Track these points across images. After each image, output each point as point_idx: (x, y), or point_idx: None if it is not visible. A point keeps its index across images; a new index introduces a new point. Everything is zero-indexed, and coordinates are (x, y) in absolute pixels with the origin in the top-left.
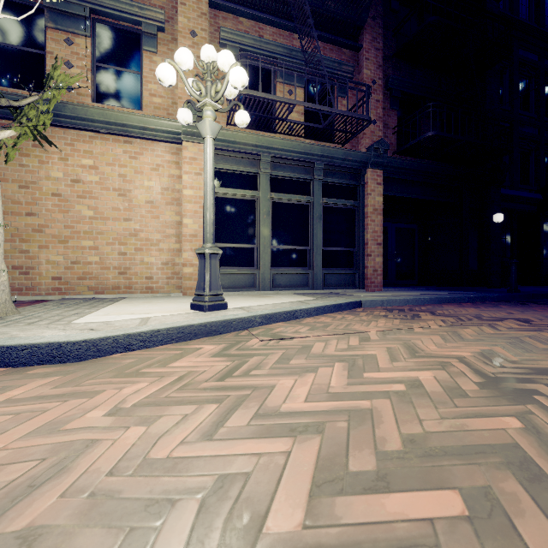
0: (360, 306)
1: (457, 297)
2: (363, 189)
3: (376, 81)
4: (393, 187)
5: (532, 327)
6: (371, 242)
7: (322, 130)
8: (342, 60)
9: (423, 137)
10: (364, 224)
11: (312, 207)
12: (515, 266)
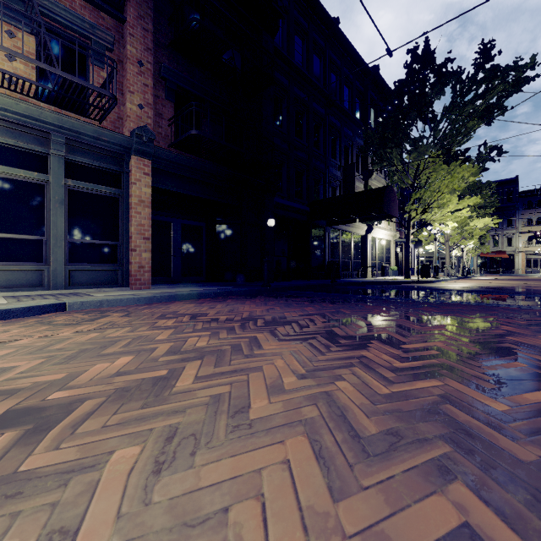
0: (62, 309)
1: (202, 293)
2: (128, 177)
3: (144, 63)
4: (168, 180)
5: (181, 324)
6: (136, 236)
7: (56, 95)
8: (101, 25)
9: (188, 134)
10: (129, 216)
11: (50, 188)
12: (267, 264)
